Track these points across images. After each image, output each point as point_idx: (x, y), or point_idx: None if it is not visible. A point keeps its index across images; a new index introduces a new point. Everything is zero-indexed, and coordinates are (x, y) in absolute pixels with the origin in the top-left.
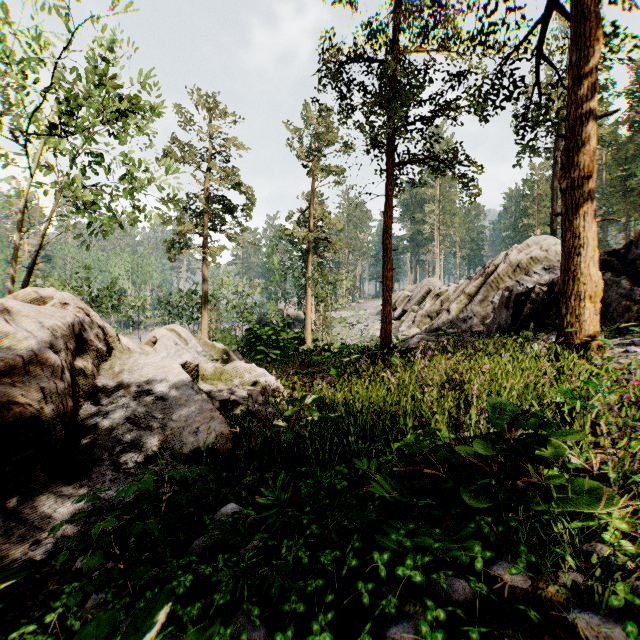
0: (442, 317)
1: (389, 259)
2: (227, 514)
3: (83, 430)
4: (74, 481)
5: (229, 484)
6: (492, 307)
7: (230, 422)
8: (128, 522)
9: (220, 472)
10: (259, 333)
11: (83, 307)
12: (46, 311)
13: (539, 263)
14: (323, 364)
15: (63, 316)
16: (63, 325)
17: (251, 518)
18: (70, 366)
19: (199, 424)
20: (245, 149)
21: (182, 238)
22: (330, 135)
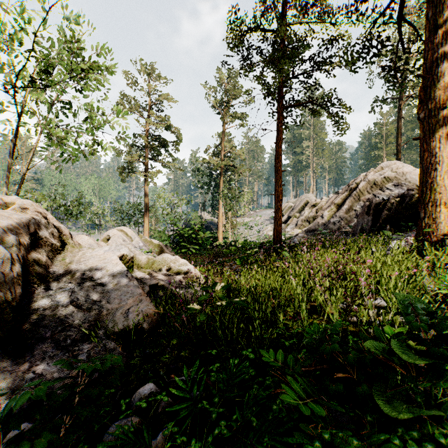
0: (317, 221)
1: (280, 178)
2: (144, 395)
3: (34, 311)
4: (19, 357)
5: (151, 360)
6: (355, 214)
7: (157, 303)
8: (15, 438)
9: (145, 347)
10: (182, 232)
11: (41, 211)
12: (5, 213)
13: (390, 181)
14: (231, 255)
15: (20, 218)
16: (19, 225)
17: (165, 401)
18: (23, 258)
19: (130, 306)
20: (175, 101)
21: (130, 165)
22: (236, 91)
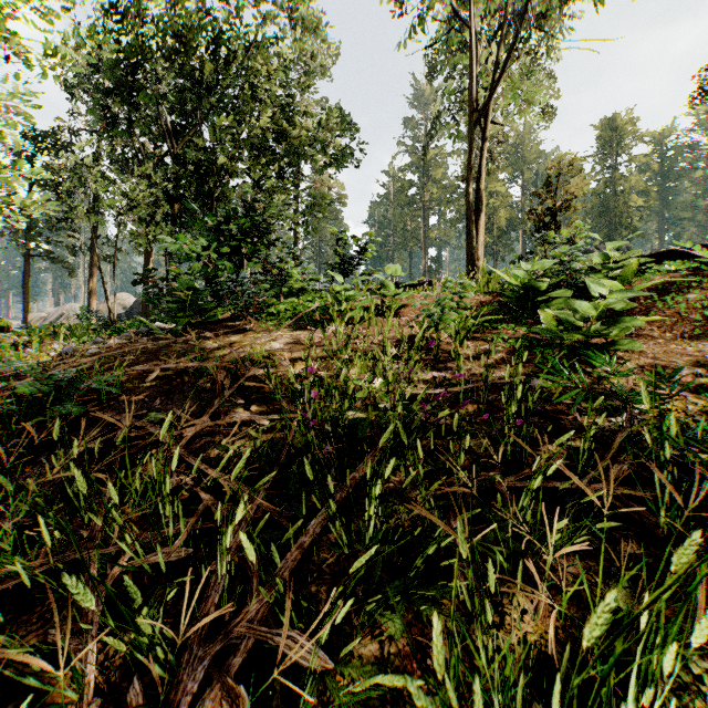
0: None
1: (28, 297)
2: None
3: None
4: None
5: None
6: None
7: None
8: None
9: None
10: None
11: None
12: None
13: (121, 306)
14: None
15: None
16: None
17: None
18: None
19: None
20: None
21: None
22: None
